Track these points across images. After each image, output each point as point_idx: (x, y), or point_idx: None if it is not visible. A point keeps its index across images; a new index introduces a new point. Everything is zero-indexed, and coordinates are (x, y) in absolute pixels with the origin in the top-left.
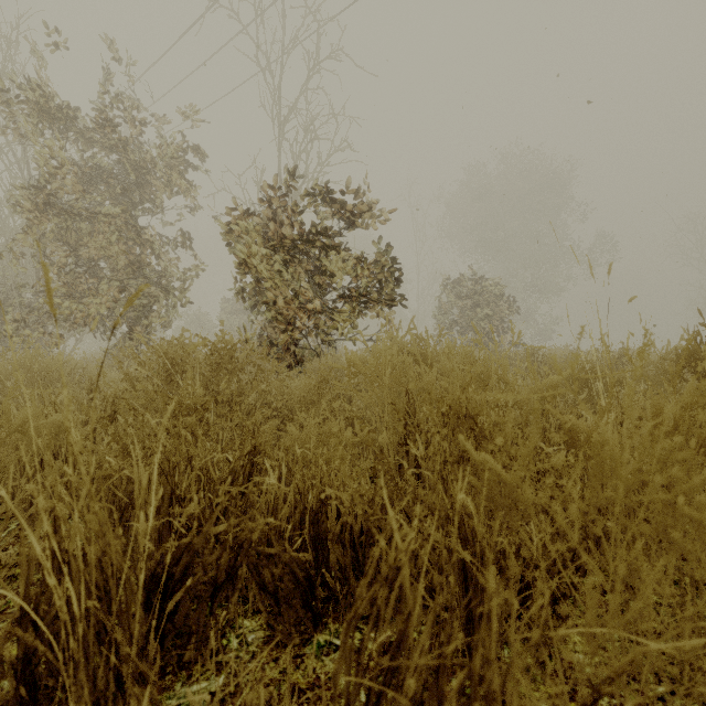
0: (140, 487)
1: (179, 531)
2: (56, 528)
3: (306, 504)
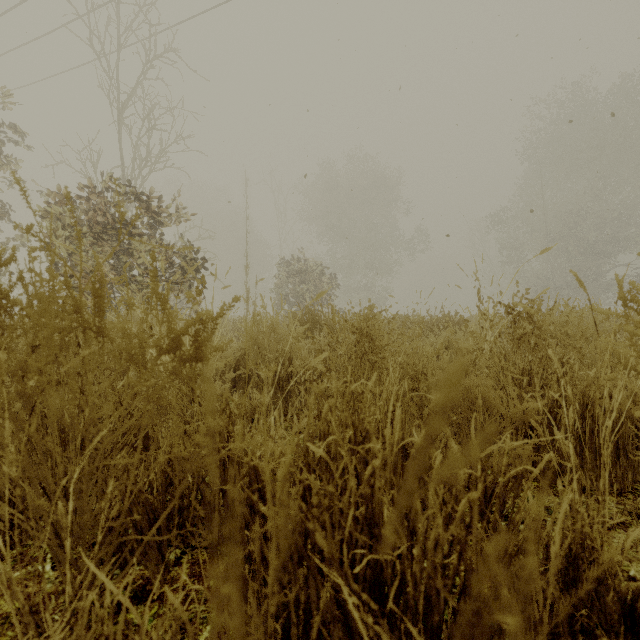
0: None
1: None
2: None
3: None
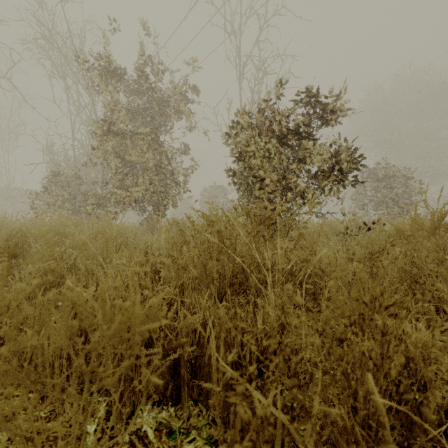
0: None
1: None
2: None
3: None
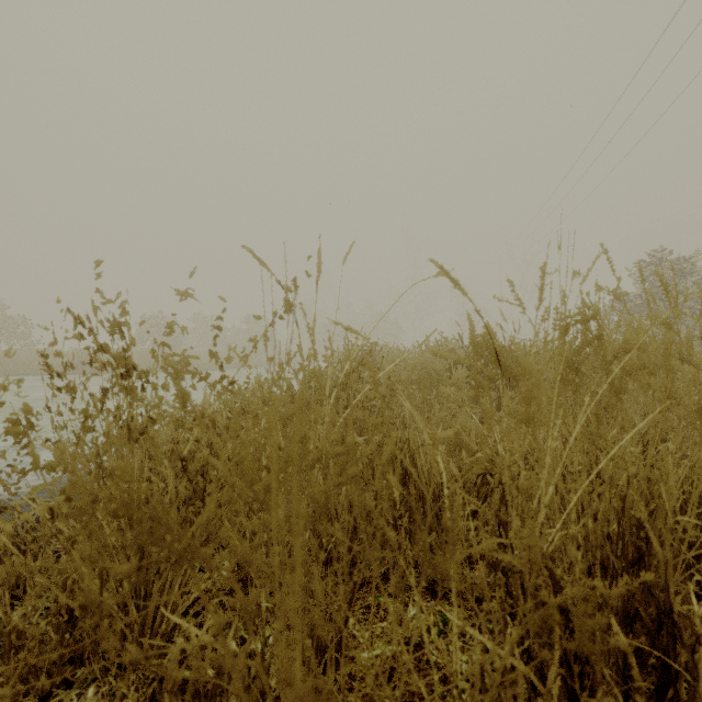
0: None
1: None
2: None
3: None
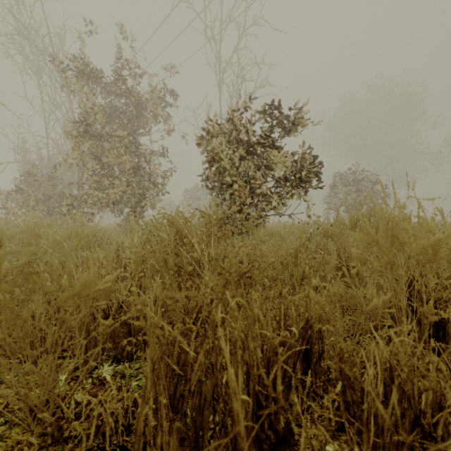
0: (230, 390)
1: (257, 432)
2: (134, 448)
3: (415, 412)
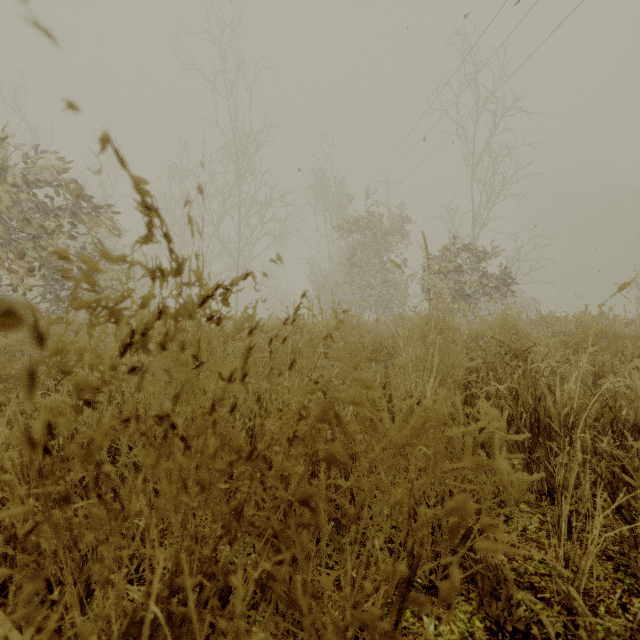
0: None
1: None
2: None
3: None
